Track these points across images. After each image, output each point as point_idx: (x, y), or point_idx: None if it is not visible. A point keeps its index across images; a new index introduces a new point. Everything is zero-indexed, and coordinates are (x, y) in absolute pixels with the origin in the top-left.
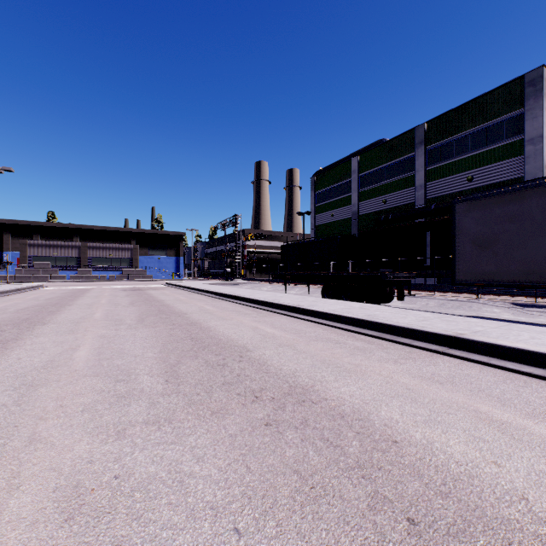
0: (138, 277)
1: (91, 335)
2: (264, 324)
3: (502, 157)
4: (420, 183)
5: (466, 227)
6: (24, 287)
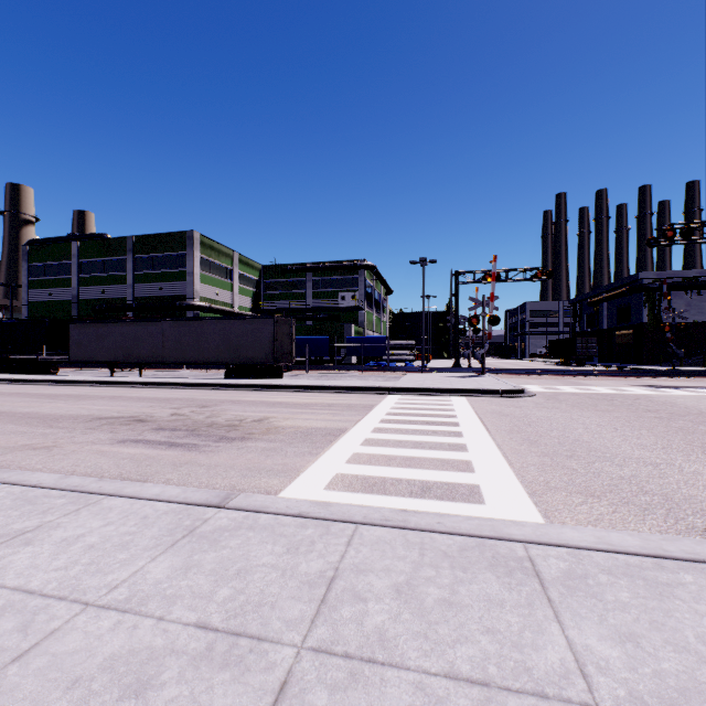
0: None
1: None
2: None
3: (177, 279)
4: (130, 283)
5: (74, 336)
6: None
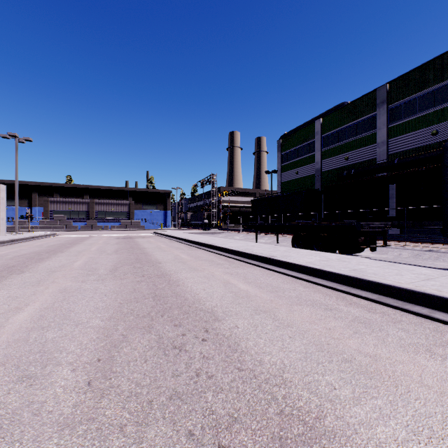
0: (133, 227)
1: (53, 289)
2: (237, 277)
3: None
4: (382, 140)
5: None
6: (38, 235)
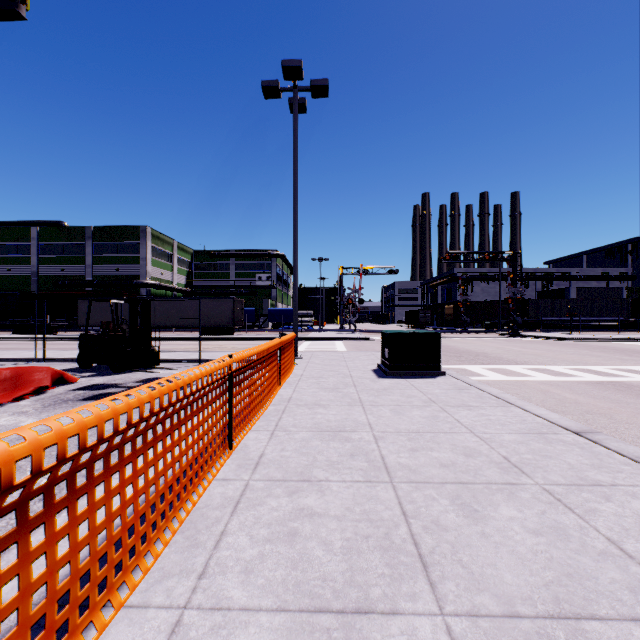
0: None
1: None
2: None
3: (132, 262)
4: (89, 264)
5: (81, 308)
6: None
